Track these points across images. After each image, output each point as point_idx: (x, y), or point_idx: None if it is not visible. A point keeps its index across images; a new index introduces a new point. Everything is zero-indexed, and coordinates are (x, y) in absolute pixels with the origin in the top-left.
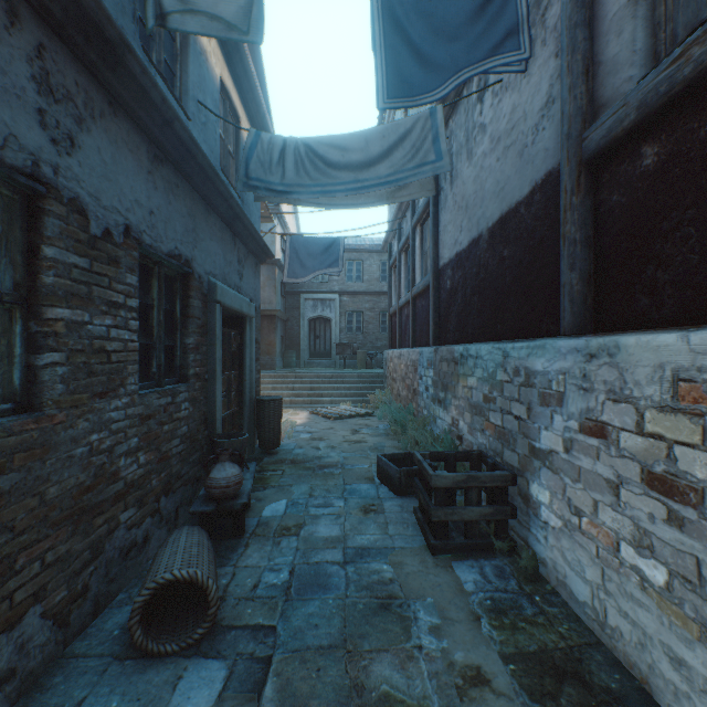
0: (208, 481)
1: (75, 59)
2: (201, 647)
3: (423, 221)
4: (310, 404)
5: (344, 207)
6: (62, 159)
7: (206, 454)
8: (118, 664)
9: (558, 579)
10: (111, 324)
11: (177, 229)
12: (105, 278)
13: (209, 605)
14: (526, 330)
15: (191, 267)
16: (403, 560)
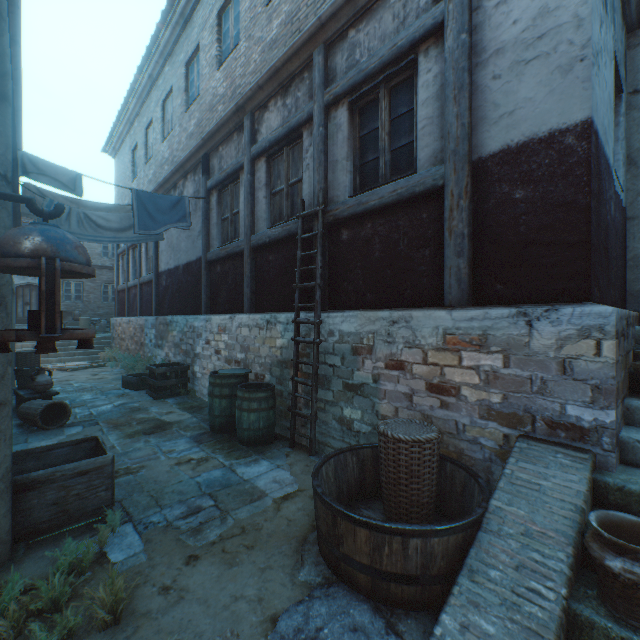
0: (36, 383)
1: None
2: (66, 426)
3: None
4: None
5: None
6: None
7: None
8: (32, 433)
9: (201, 393)
10: None
11: None
12: None
13: (68, 413)
14: (195, 311)
15: None
16: (144, 403)
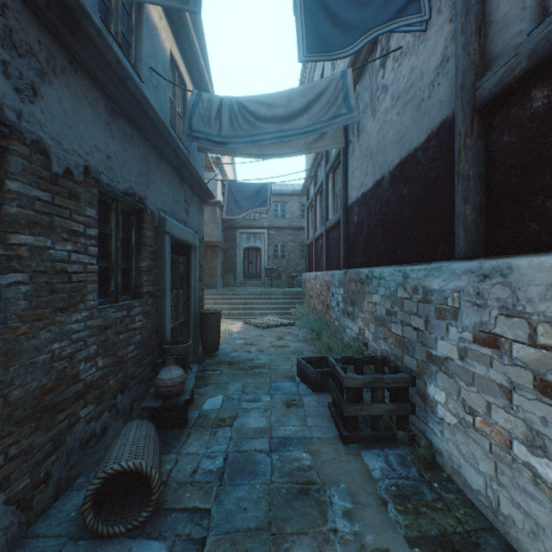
0: (156, 381)
1: (38, 20)
2: (145, 529)
3: (335, 169)
4: (244, 316)
5: (270, 156)
6: (25, 106)
7: (157, 357)
8: (72, 544)
9: (453, 468)
10: (71, 249)
11: (132, 172)
12: (66, 210)
13: (152, 492)
14: (423, 255)
15: (144, 204)
16: (320, 449)
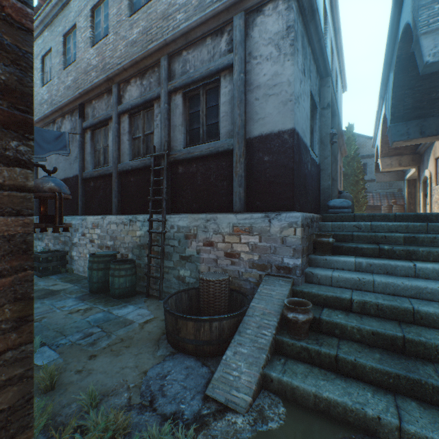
0: None
1: None
2: None
3: None
4: None
5: None
6: None
7: None
8: None
9: (78, 271)
10: None
11: None
12: None
13: None
14: (72, 213)
15: None
16: None
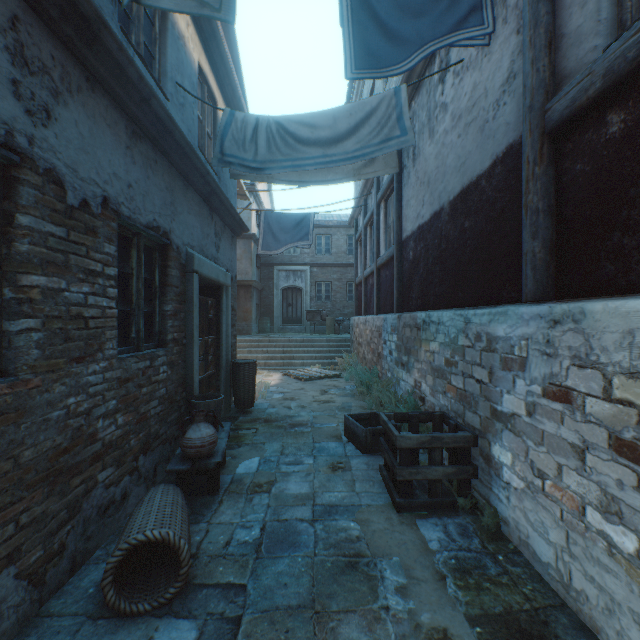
0: (183, 440)
1: (51, 33)
2: (173, 607)
3: (387, 197)
4: (283, 367)
5: (313, 183)
6: (37, 130)
7: (183, 414)
8: (91, 624)
9: (520, 539)
10: (88, 291)
11: (155, 202)
12: (82, 247)
13: (181, 565)
14: (487, 298)
15: (169, 239)
16: (370, 518)
